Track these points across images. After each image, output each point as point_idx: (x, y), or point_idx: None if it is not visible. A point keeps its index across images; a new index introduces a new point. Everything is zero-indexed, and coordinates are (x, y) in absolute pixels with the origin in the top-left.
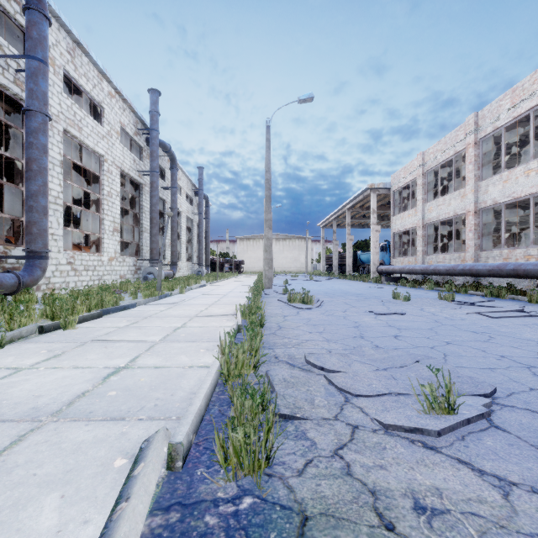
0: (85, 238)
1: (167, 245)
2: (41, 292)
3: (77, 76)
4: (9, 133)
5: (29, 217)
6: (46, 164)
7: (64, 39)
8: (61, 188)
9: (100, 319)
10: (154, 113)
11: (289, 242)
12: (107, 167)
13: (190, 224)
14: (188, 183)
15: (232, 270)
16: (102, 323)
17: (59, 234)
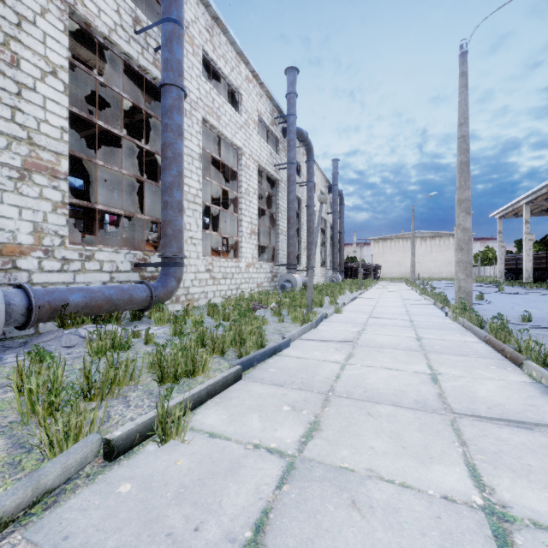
0: (226, 246)
1: (302, 249)
2: (180, 304)
3: (216, 57)
4: (154, 130)
5: (164, 215)
6: (181, 149)
7: (202, 15)
8: (200, 185)
9: (237, 385)
10: (291, 95)
11: (439, 241)
12: (244, 161)
13: (323, 226)
14: (322, 179)
15: (366, 276)
16: (241, 410)
17: (197, 237)
